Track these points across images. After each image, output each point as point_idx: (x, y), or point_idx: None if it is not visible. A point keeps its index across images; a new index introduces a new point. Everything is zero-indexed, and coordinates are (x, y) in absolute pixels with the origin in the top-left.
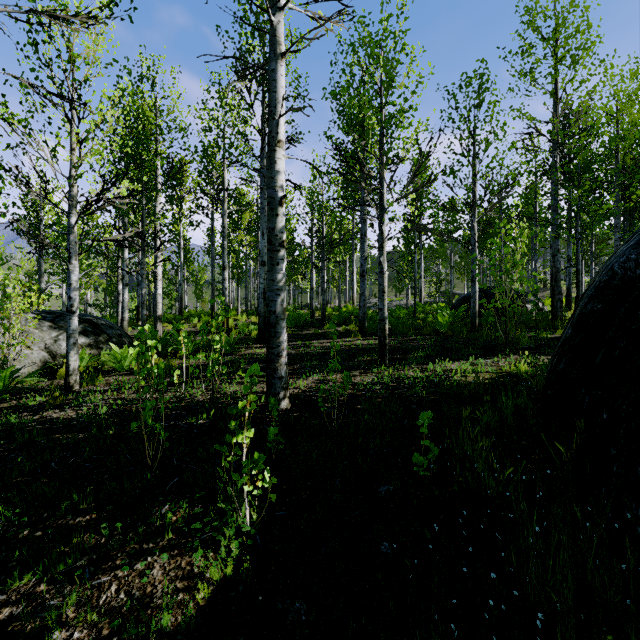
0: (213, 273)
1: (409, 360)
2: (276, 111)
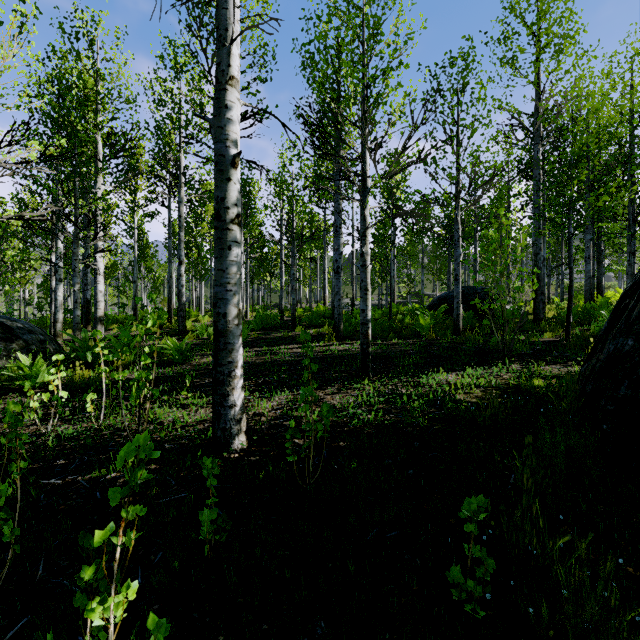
0: (170, 269)
1: (396, 371)
2: (227, 35)
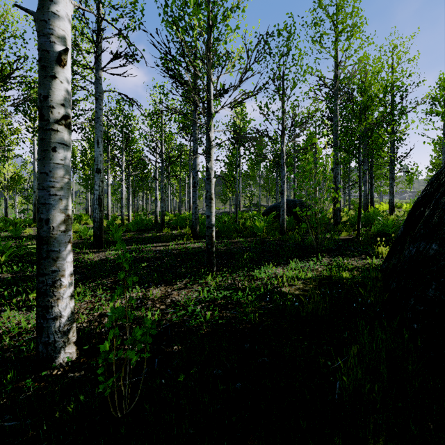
0: None
1: (235, 266)
2: None
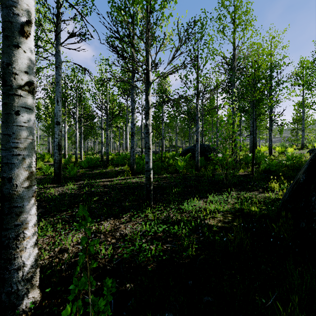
0: None
1: (168, 200)
2: None
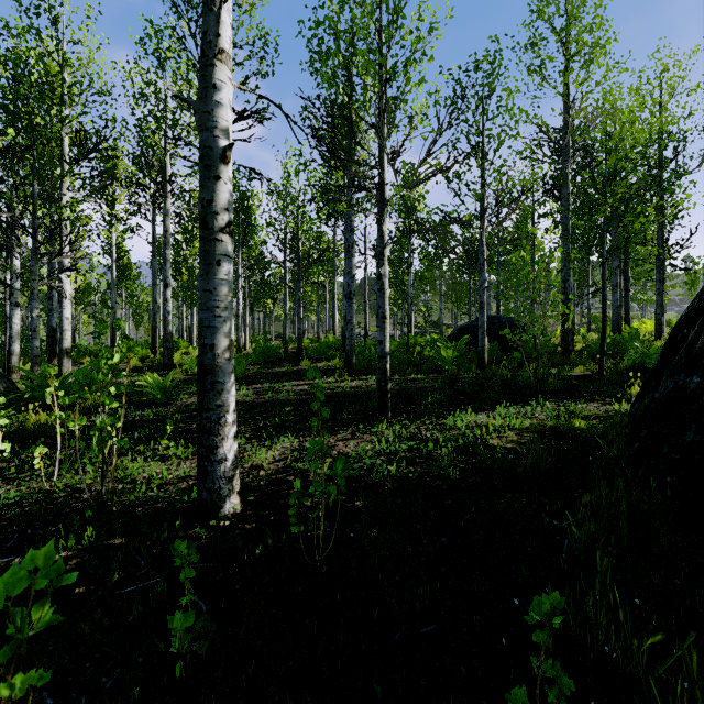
0: (154, 293)
1: (418, 412)
2: None
